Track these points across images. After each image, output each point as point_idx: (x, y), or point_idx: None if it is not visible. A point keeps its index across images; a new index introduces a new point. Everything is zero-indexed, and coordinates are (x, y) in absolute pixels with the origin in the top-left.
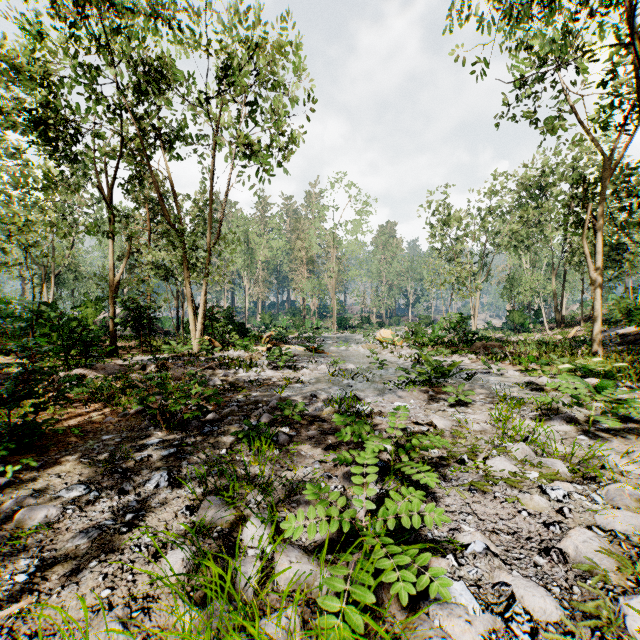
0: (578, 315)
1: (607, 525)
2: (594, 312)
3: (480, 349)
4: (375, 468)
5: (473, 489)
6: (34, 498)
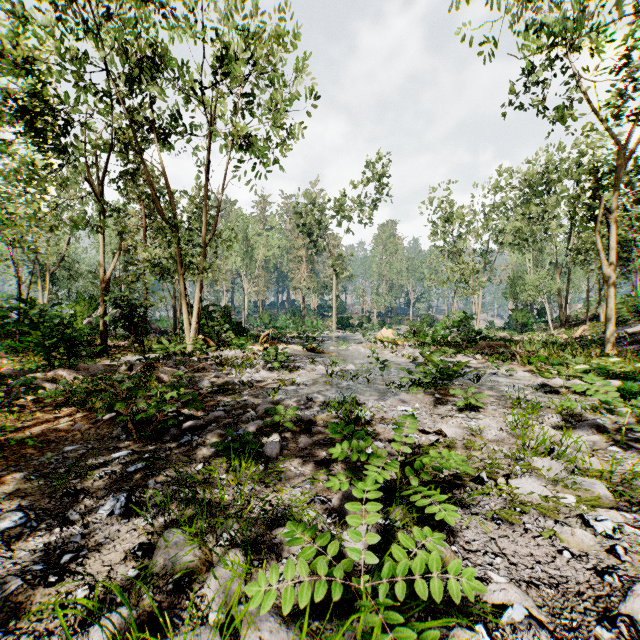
0: (582, 314)
1: None
2: (607, 310)
3: (485, 349)
4: (378, 506)
5: (497, 518)
6: None
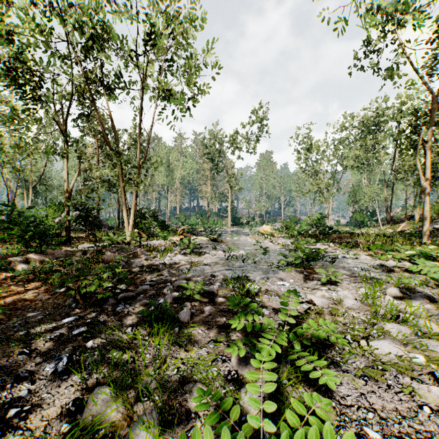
0: (401, 215)
1: None
2: (423, 211)
3: (336, 239)
4: (274, 378)
5: (364, 375)
6: None
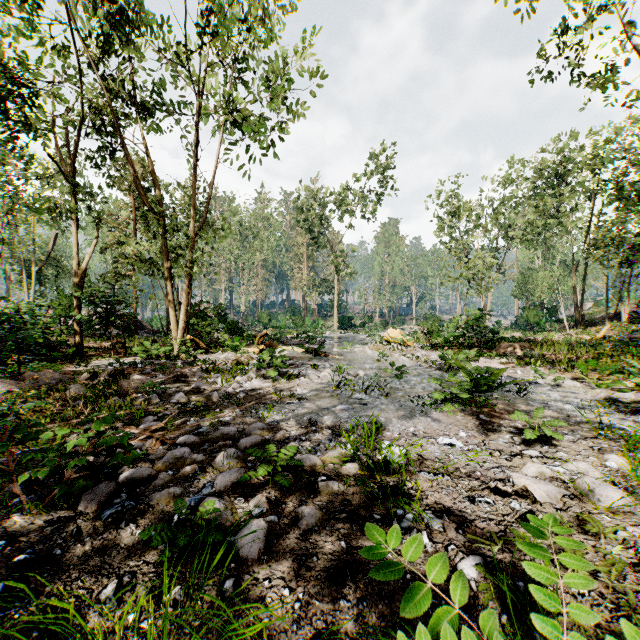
0: (596, 313)
1: None
2: None
3: (509, 351)
4: None
5: None
6: None
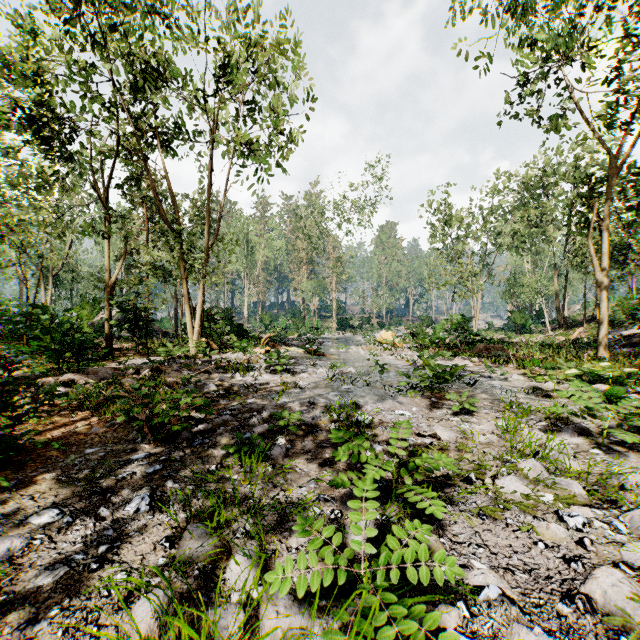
0: (580, 316)
1: (635, 561)
2: (600, 314)
3: (482, 351)
4: (375, 502)
5: (482, 514)
6: (1, 525)
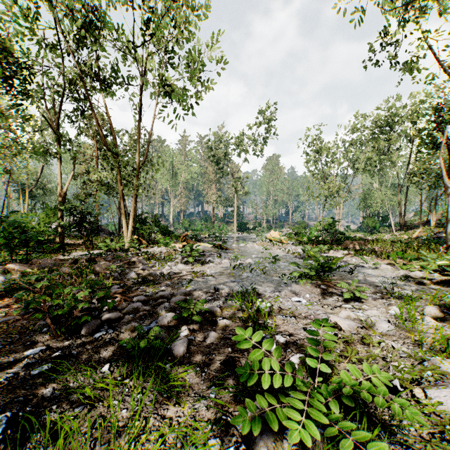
0: (415, 220)
1: None
2: (447, 216)
3: (350, 246)
4: None
5: None
6: None
